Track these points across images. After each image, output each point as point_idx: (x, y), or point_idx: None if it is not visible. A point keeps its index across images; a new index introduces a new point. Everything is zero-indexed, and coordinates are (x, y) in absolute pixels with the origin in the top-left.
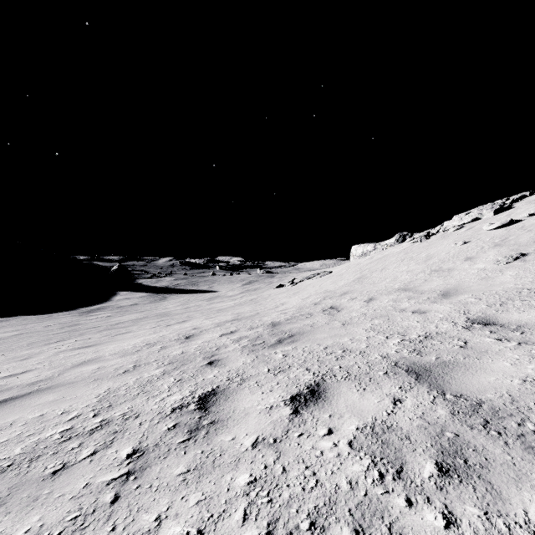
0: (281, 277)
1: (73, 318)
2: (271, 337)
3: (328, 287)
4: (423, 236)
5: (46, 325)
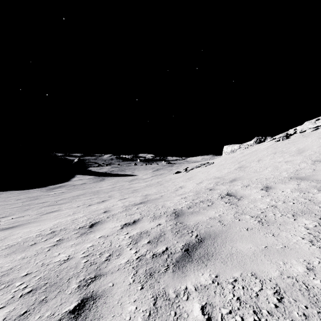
0: (177, 166)
1: (41, 193)
2: (175, 238)
3: (215, 173)
4: (283, 136)
5: (18, 198)
